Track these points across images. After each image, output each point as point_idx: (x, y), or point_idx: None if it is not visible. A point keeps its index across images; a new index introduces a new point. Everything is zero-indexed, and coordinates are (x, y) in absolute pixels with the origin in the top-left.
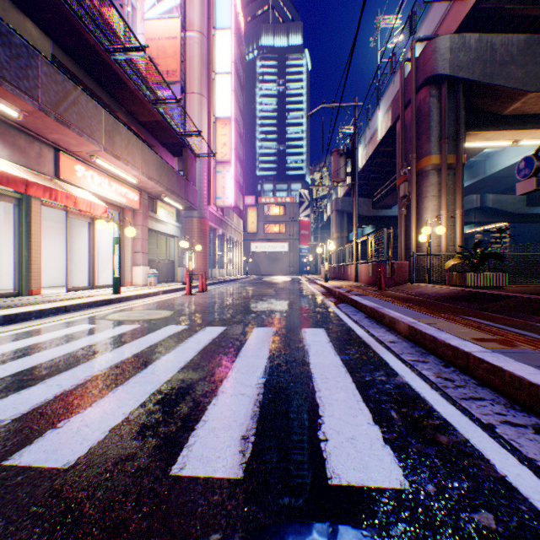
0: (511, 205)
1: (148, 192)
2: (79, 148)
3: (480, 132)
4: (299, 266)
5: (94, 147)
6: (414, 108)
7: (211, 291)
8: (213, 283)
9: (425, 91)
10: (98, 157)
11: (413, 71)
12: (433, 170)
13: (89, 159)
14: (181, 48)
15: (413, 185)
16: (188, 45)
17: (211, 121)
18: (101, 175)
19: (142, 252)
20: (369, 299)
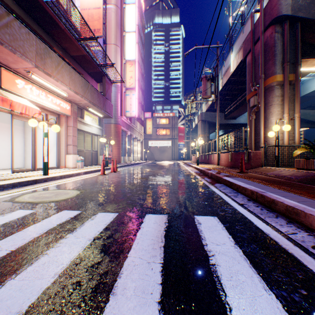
0: (312, 116)
1: (77, 104)
2: (17, 65)
3: (310, 59)
4: (178, 155)
5: (27, 63)
6: (263, 42)
7: (119, 172)
8: (123, 165)
9: (272, 29)
10: (33, 73)
11: (262, 16)
12: (277, 86)
13: (27, 75)
14: (103, 15)
15: (262, 97)
16: (108, 13)
17: (122, 62)
18: (39, 88)
19: (72, 145)
20: (242, 181)
